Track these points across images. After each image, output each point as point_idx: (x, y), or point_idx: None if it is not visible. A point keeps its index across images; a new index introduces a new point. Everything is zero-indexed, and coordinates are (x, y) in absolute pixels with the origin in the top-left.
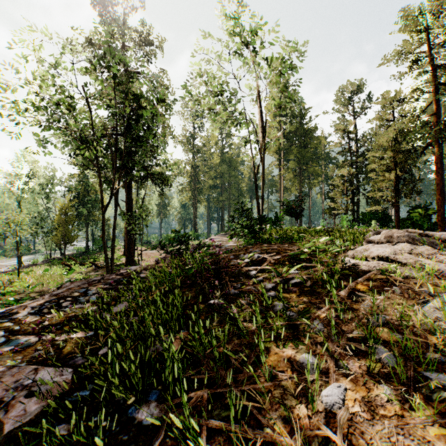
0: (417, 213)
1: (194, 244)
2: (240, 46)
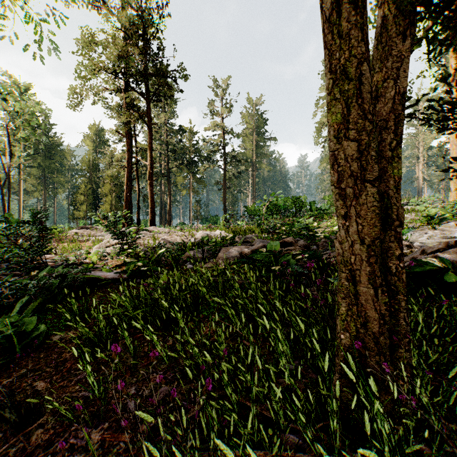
0: None
1: None
2: None
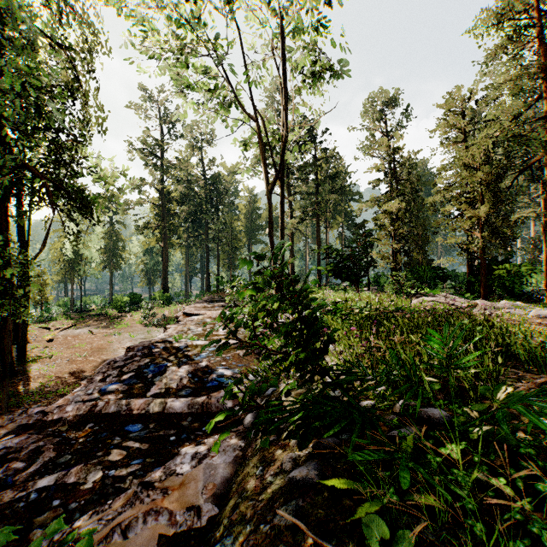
0: (504, 270)
1: (134, 347)
2: None
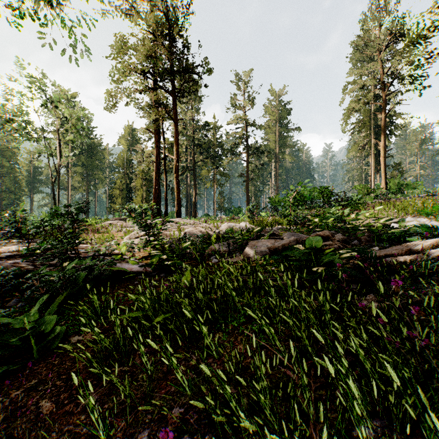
0: None
1: None
2: (45, 101)
